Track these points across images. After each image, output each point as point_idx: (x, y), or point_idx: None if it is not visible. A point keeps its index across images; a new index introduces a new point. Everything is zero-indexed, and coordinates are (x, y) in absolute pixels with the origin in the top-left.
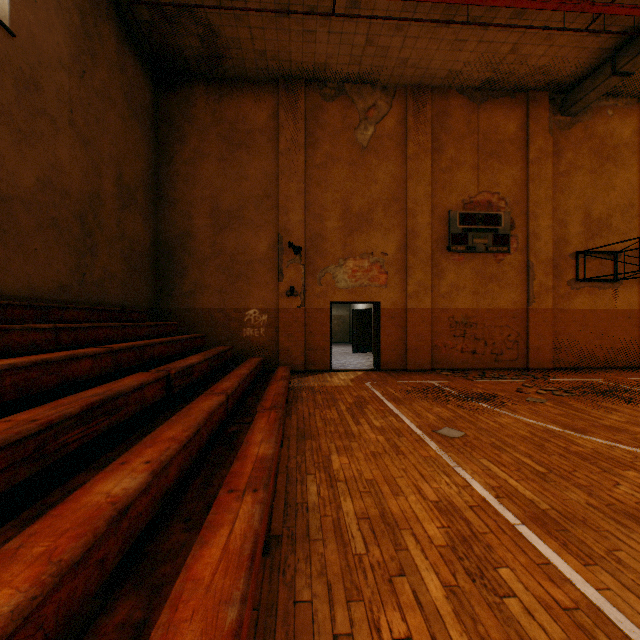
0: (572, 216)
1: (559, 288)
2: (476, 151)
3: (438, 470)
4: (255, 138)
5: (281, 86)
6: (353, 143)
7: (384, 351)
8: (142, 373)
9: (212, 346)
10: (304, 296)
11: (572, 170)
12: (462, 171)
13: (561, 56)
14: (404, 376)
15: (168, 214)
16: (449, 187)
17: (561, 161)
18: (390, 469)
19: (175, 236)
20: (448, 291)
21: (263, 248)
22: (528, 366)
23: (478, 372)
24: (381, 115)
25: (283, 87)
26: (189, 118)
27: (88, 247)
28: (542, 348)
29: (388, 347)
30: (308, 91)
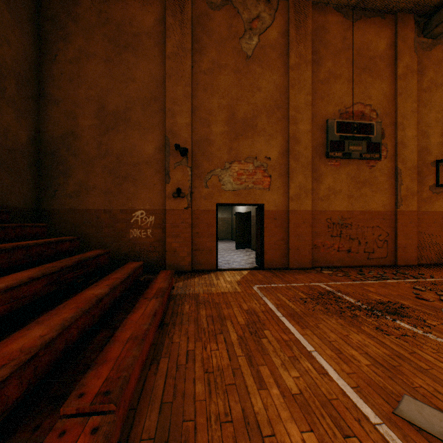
0: (433, 128)
1: (422, 192)
2: (351, 65)
3: None
4: (142, 41)
5: None
6: (238, 51)
7: (267, 251)
8: None
9: (98, 247)
10: (191, 198)
11: (433, 87)
12: (338, 83)
13: None
14: (289, 276)
15: (51, 113)
16: (327, 97)
17: (424, 78)
18: None
19: (58, 136)
20: (326, 194)
21: (150, 150)
22: (396, 263)
23: (355, 270)
24: (265, 26)
25: None
26: (73, 17)
27: None
28: (408, 247)
29: (271, 247)
30: None
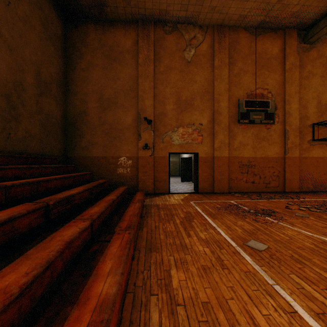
0: (310, 102)
1: (303, 145)
2: (254, 64)
3: (261, 289)
4: (124, 55)
5: (140, 25)
6: (182, 59)
7: (200, 182)
8: (23, 205)
9: (99, 179)
10: (153, 149)
11: (310, 75)
12: (246, 76)
13: (307, 5)
14: (213, 197)
15: (72, 100)
16: (239, 85)
17: (304, 70)
18: (220, 288)
19: (77, 113)
20: (238, 146)
21: (129, 121)
22: (285, 190)
23: (256, 194)
24: (199, 42)
25: (141, 25)
26: (85, 43)
27: (12, 116)
28: (293, 180)
29: (203, 179)
30: (156, 28)
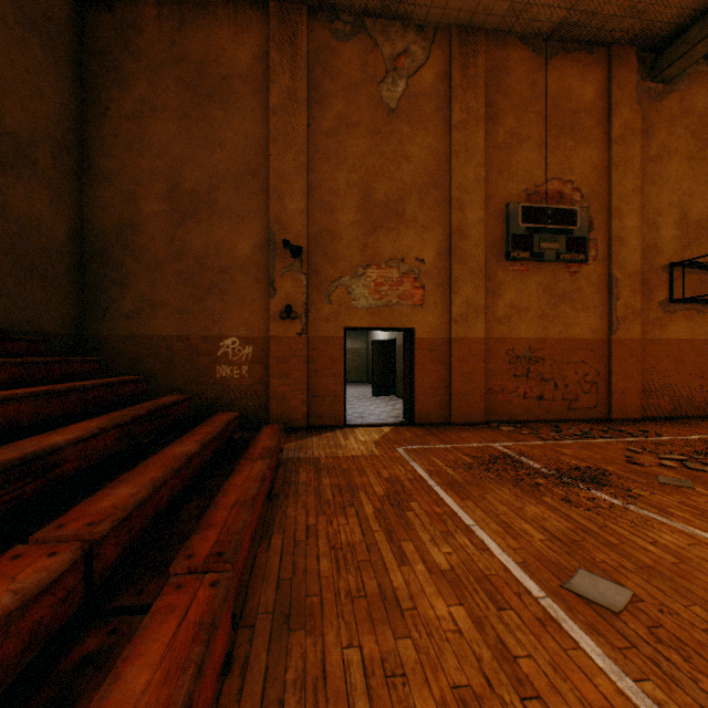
0: (665, 216)
1: (649, 311)
2: (543, 123)
3: None
4: (234, 87)
5: (273, 13)
6: (377, 102)
7: (420, 397)
8: None
9: (169, 392)
10: (306, 319)
11: (665, 155)
12: (525, 149)
13: None
14: (451, 434)
15: (100, 194)
16: (508, 171)
17: (651, 142)
18: None
19: (111, 227)
20: (506, 314)
21: (246, 249)
22: (611, 416)
23: (548, 426)
24: (416, 65)
25: (275, 14)
26: (133, 51)
27: None
28: (628, 391)
29: (425, 392)
30: (312, 24)
